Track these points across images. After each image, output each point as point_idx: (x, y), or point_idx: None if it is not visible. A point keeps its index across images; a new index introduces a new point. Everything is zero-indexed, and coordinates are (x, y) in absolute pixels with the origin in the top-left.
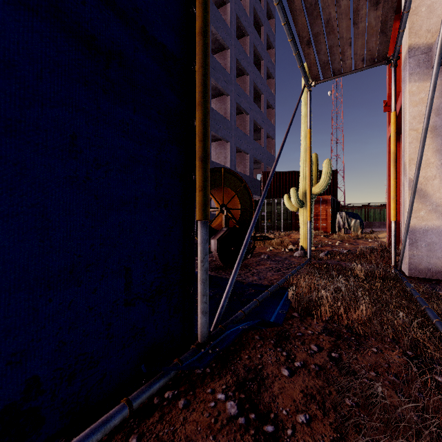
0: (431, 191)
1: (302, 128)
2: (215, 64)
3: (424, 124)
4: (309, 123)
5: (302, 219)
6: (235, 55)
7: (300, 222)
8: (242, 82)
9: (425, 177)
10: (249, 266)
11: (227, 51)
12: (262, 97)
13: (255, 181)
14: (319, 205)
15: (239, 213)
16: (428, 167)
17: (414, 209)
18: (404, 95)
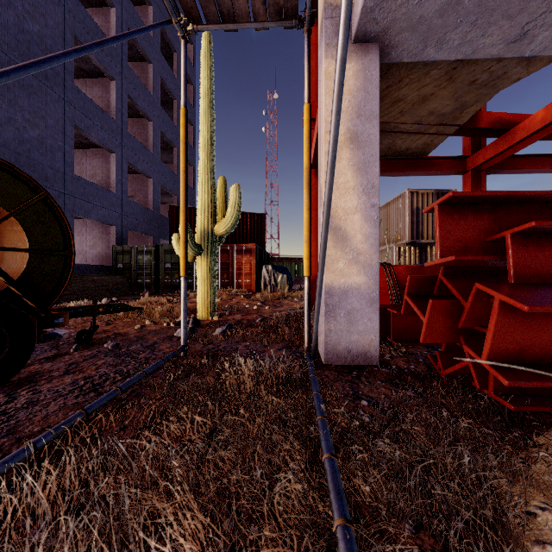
0: (352, 231)
1: (200, 132)
2: (83, 17)
3: (339, 47)
4: (183, 97)
5: (200, 273)
6: (127, 23)
7: (198, 278)
8: (141, 71)
9: (344, 208)
10: (33, 381)
11: (111, 9)
12: (174, 103)
13: (162, 220)
14: (242, 255)
15: (27, 259)
16: (348, 194)
17: (332, 258)
18: (320, 83)
